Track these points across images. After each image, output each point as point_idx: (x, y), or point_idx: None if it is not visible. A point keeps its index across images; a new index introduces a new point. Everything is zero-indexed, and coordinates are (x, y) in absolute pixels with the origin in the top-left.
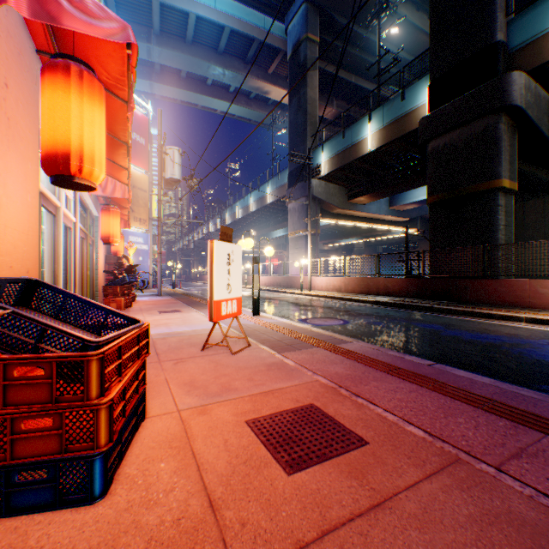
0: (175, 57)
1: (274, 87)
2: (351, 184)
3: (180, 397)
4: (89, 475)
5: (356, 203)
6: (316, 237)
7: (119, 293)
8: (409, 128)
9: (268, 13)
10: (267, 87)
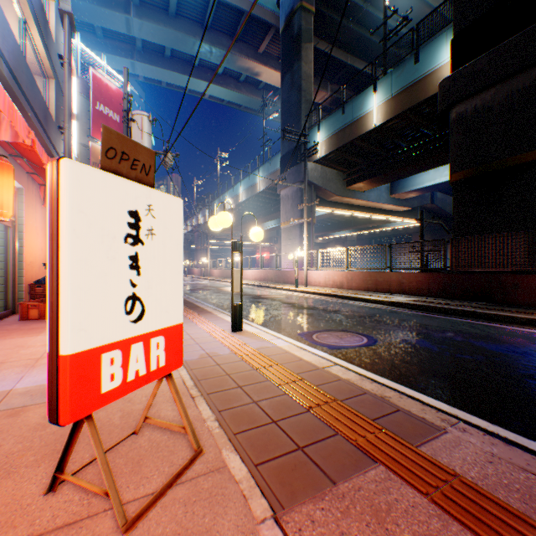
0: (157, 30)
1: (265, 67)
2: (349, 169)
3: None
4: None
5: (355, 190)
6: (312, 226)
7: None
8: (425, 95)
9: None
10: (257, 68)
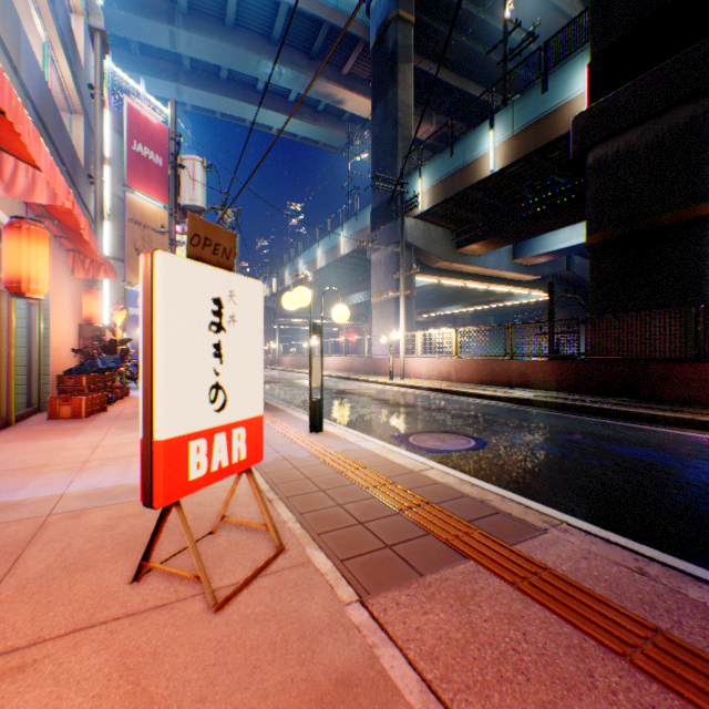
0: (210, 46)
1: (351, 93)
2: (460, 227)
3: None
4: None
5: (467, 254)
6: (411, 301)
7: (85, 388)
8: (555, 133)
9: None
10: (340, 94)
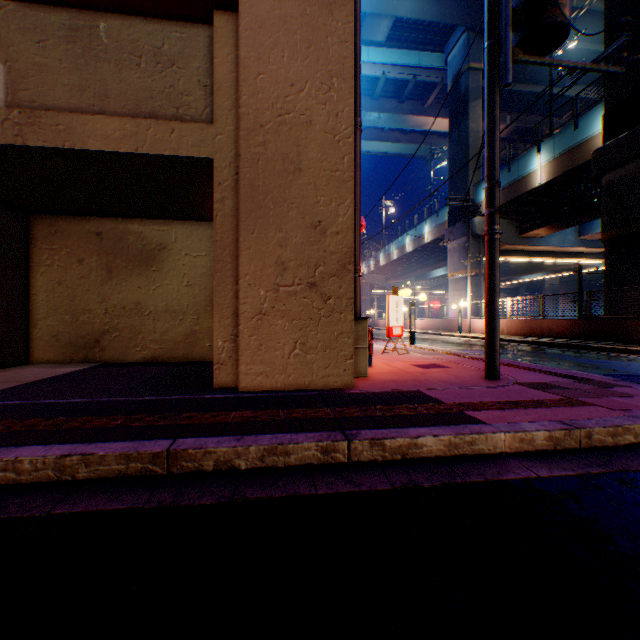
0: None
1: (433, 118)
2: (522, 217)
3: (380, 360)
4: (368, 360)
5: (529, 237)
6: (479, 277)
7: None
8: (583, 159)
9: (424, 50)
10: (424, 120)
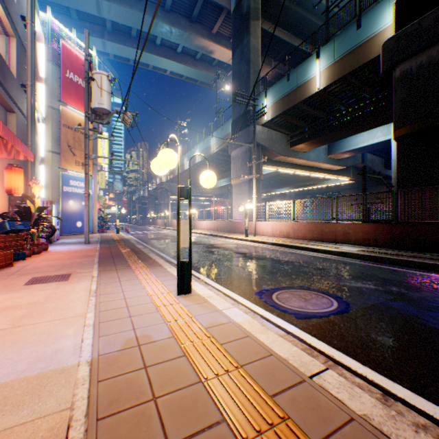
0: (124, 12)
1: (218, 46)
2: (292, 132)
3: None
4: None
5: (297, 151)
6: (259, 182)
7: None
8: (367, 57)
9: None
10: (211, 46)
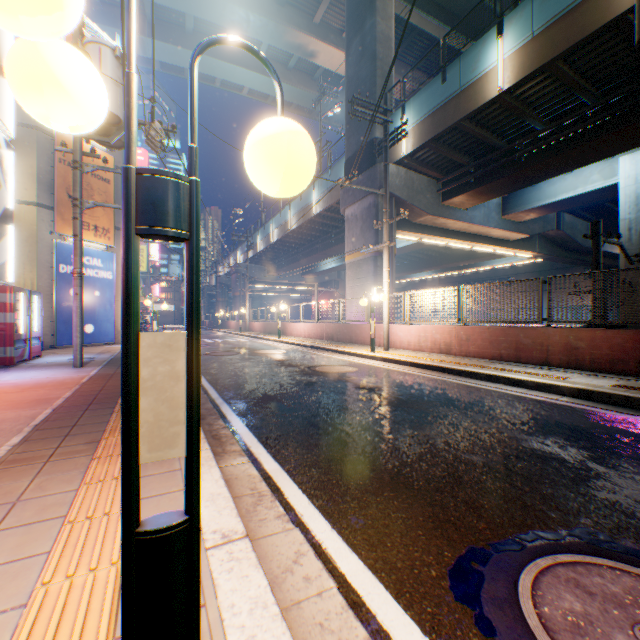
0: None
1: (323, 43)
2: (446, 175)
3: None
4: None
5: (453, 207)
6: (392, 259)
7: None
8: (601, 18)
9: None
10: (312, 45)
